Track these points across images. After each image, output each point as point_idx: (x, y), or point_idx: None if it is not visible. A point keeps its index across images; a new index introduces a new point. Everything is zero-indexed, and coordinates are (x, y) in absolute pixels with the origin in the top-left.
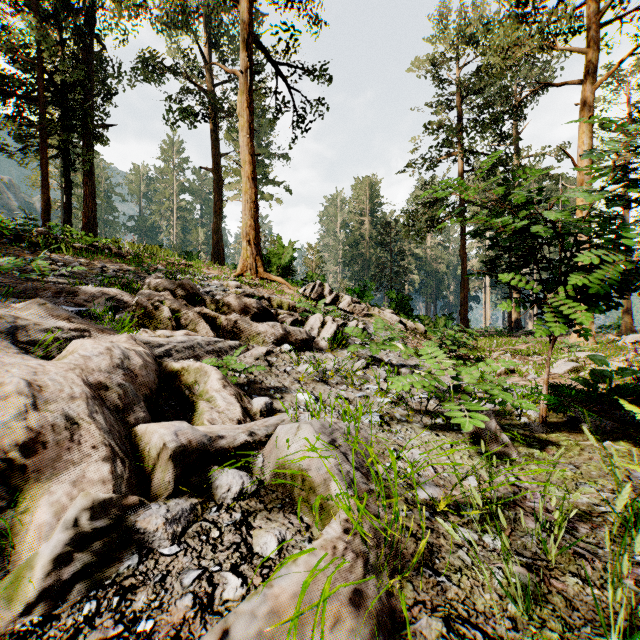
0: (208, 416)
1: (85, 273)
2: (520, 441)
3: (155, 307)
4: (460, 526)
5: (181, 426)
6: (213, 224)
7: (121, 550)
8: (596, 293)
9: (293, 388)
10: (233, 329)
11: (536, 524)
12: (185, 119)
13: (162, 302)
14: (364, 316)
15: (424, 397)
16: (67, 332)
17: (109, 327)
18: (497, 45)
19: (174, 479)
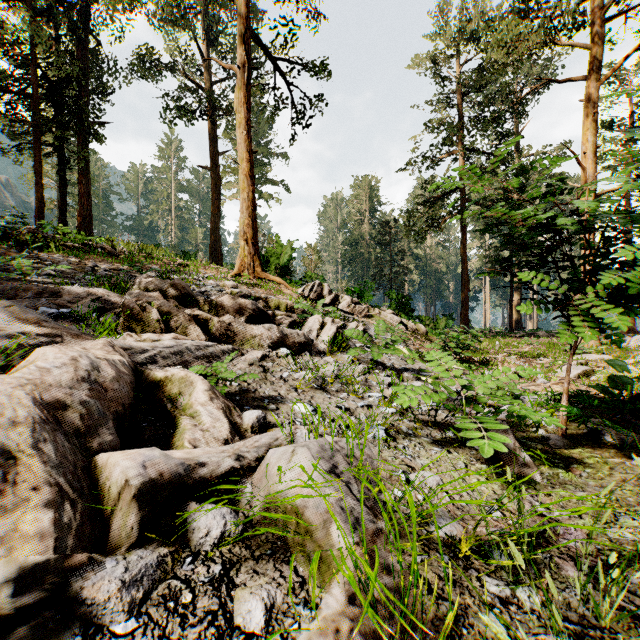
0: (190, 436)
1: (74, 272)
2: (545, 462)
3: (143, 308)
4: (487, 575)
5: (152, 454)
6: (211, 223)
7: (57, 632)
8: (629, 294)
9: (289, 397)
10: (226, 332)
11: (577, 572)
12: (182, 117)
13: (151, 303)
14: (364, 317)
15: (434, 409)
16: (35, 338)
17: (88, 331)
18: (500, 40)
19: (139, 523)
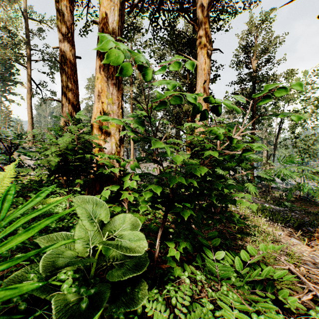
0: None
1: None
2: None
3: None
4: None
5: None
6: None
7: None
8: None
9: None
10: None
11: None
12: None
13: None
14: None
15: None
16: None
17: None
18: None
19: None
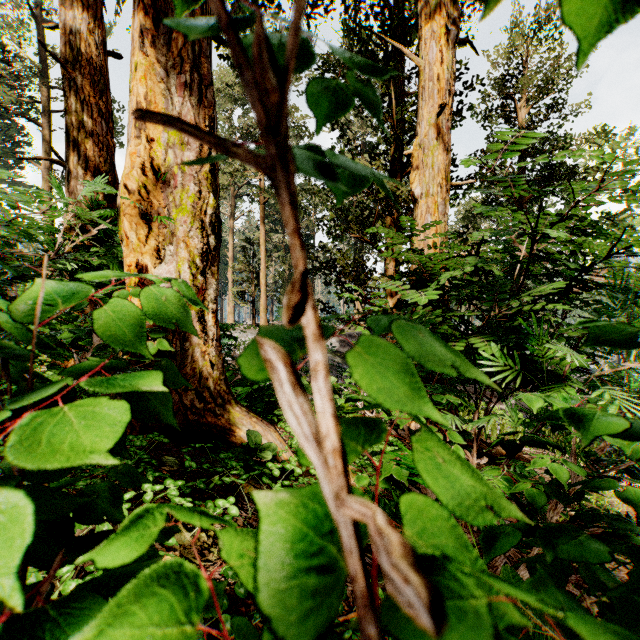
0: None
1: None
2: None
3: None
4: None
5: None
6: None
7: None
8: None
9: None
10: None
11: None
12: None
13: None
14: None
15: None
16: None
17: None
18: None
19: None
